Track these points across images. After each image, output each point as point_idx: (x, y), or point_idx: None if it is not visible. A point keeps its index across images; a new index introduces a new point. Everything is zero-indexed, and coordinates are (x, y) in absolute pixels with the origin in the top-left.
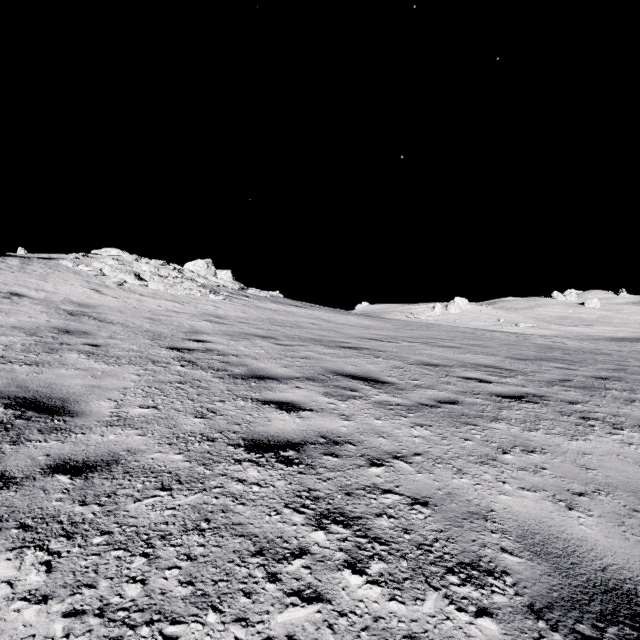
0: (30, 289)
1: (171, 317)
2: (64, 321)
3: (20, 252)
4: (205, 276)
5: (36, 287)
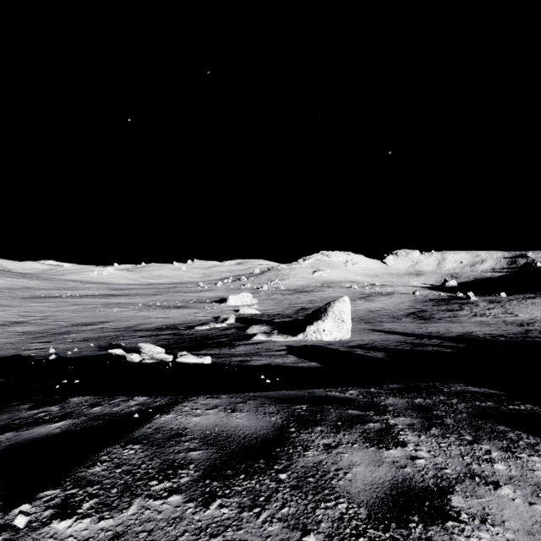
0: None
1: None
2: None
3: None
4: None
5: None
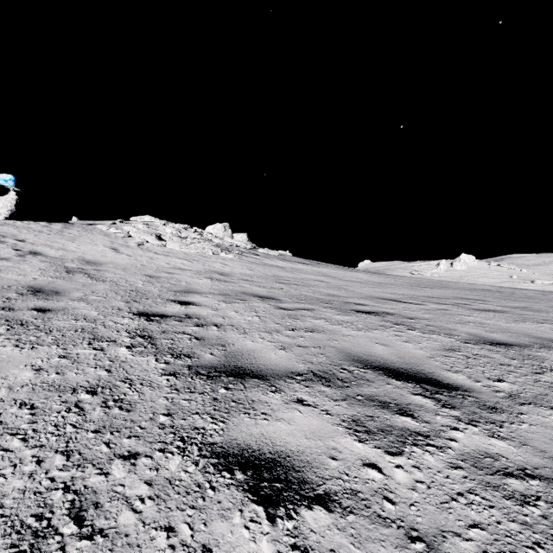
0: (52, 248)
1: (173, 274)
2: (52, 279)
3: (74, 220)
4: (222, 238)
5: (59, 246)
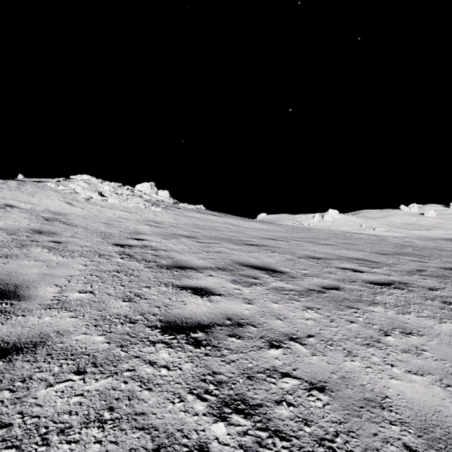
0: (21, 202)
1: (121, 222)
2: (40, 224)
3: (20, 177)
4: (150, 194)
5: (25, 201)
